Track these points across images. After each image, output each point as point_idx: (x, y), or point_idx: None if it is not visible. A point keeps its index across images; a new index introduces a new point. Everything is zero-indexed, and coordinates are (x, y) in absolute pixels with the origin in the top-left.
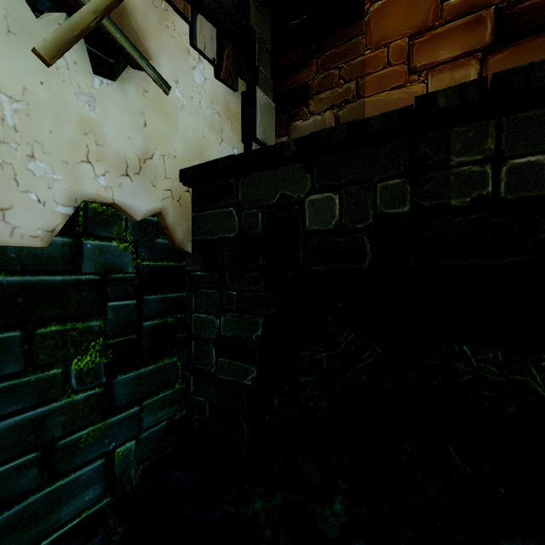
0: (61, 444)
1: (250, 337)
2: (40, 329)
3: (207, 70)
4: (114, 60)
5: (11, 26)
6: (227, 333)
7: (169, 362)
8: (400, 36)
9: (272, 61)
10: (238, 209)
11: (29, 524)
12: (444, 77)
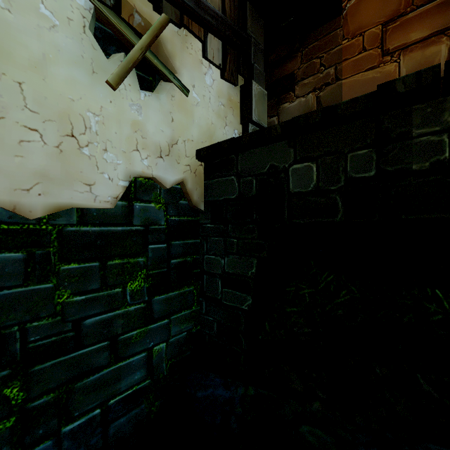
0: (121, 339)
1: (247, 274)
2: (109, 262)
3: (215, 73)
4: (152, 77)
5: (94, 69)
6: (230, 270)
7: (188, 290)
8: (374, 24)
9: (264, 58)
10: (237, 177)
11: (103, 387)
12: (416, 55)
